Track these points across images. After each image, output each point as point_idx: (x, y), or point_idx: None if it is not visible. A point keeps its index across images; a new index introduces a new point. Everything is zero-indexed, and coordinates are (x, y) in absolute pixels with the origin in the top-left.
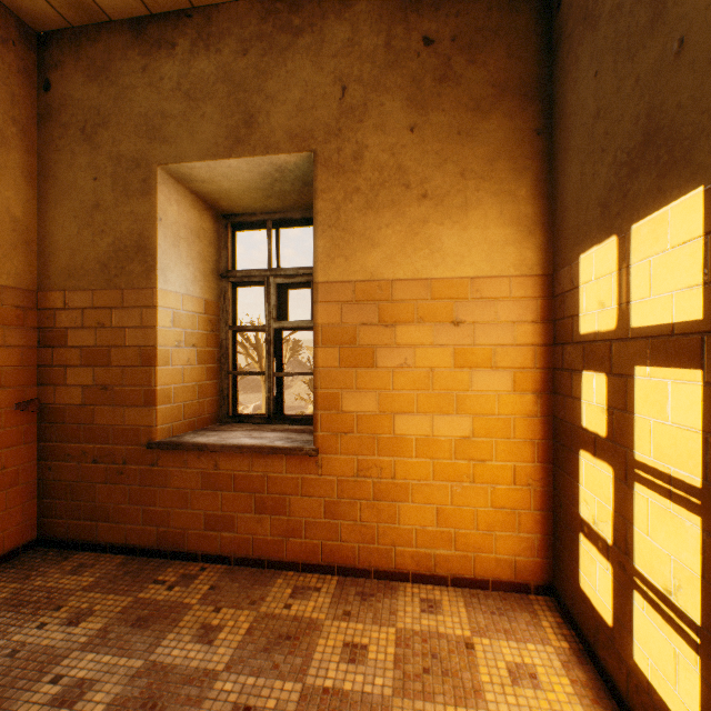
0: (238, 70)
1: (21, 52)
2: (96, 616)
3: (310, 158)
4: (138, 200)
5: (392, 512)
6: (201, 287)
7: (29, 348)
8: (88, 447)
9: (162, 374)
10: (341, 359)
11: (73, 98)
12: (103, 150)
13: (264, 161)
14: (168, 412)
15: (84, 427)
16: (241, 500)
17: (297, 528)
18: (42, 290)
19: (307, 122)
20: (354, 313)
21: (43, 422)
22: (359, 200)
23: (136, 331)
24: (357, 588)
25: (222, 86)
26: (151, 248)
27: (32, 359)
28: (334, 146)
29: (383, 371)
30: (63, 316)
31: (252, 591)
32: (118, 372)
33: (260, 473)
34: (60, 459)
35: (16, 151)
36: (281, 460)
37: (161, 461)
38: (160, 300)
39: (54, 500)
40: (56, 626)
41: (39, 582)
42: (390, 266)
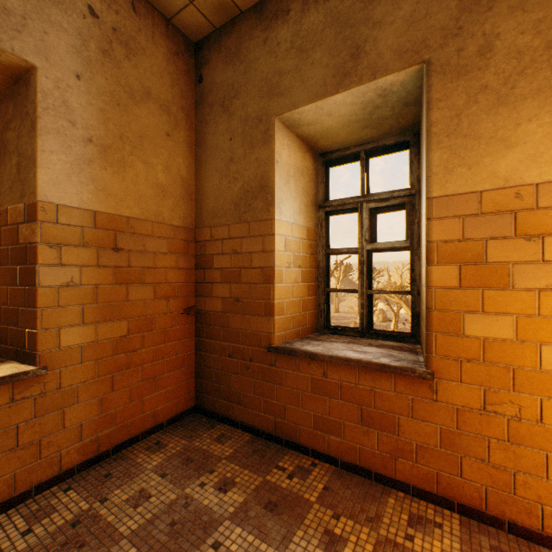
0: (344, 10)
1: (186, 60)
2: (237, 487)
3: (419, 71)
4: (260, 149)
5: (537, 462)
6: (304, 217)
7: (190, 269)
8: (225, 344)
9: (278, 290)
10: (462, 278)
11: (216, 82)
12: (236, 116)
13: (369, 88)
14: (281, 322)
15: (223, 329)
16: (347, 409)
17: (406, 449)
18: (197, 228)
19: (418, 34)
20: (480, 227)
21: (198, 323)
22: (486, 99)
23: (258, 255)
24: (488, 539)
25: (329, 30)
26: (270, 186)
27: (192, 277)
28: (453, 47)
29: (523, 292)
30: (210, 245)
31: (365, 504)
32: (245, 288)
33: (366, 387)
34: (208, 351)
35: (183, 130)
36: (389, 378)
37: (277, 363)
38: (276, 229)
39: (204, 381)
40: (211, 488)
41: (197, 443)
42: (533, 167)
